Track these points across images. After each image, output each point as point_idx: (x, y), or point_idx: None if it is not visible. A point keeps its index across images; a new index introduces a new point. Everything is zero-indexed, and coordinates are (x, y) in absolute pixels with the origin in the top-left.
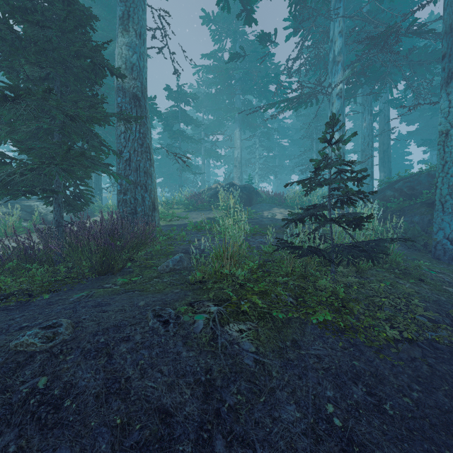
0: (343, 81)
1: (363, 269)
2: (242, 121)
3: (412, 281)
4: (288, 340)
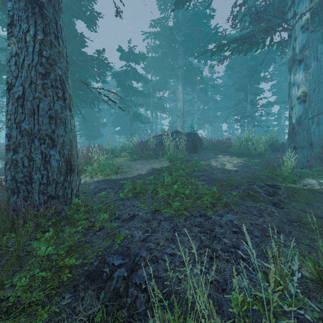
0: (310, 10)
1: None
2: (184, 78)
3: None
4: None
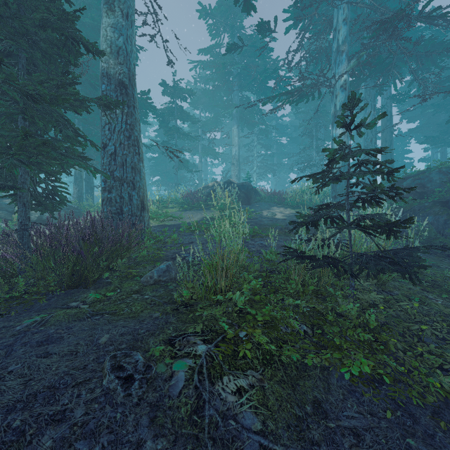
0: (348, 71)
1: (384, 281)
2: (240, 118)
3: (445, 296)
4: (308, 401)
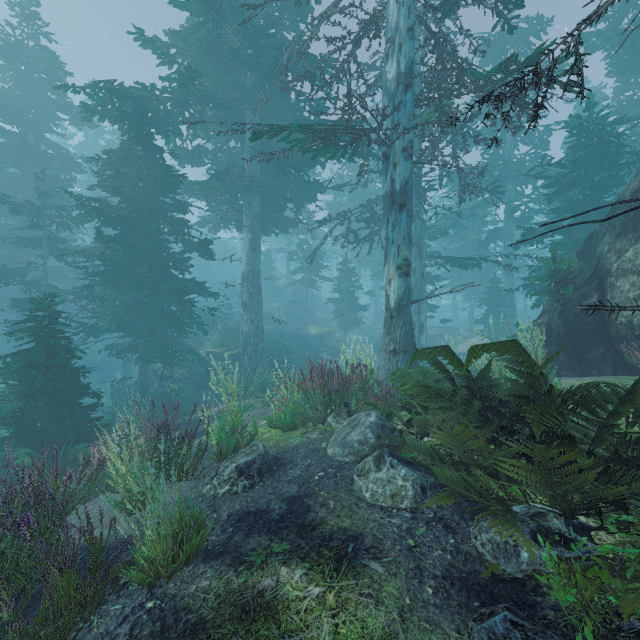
0: None
1: None
2: None
3: None
4: None
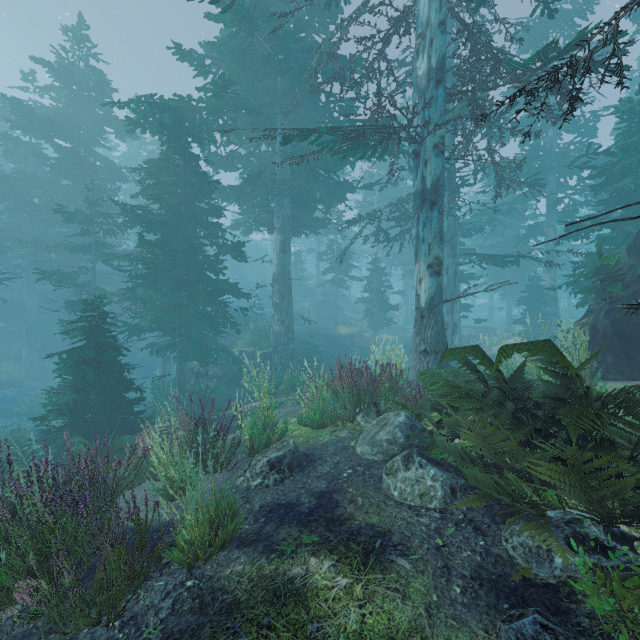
0: None
1: None
2: None
3: None
4: None
